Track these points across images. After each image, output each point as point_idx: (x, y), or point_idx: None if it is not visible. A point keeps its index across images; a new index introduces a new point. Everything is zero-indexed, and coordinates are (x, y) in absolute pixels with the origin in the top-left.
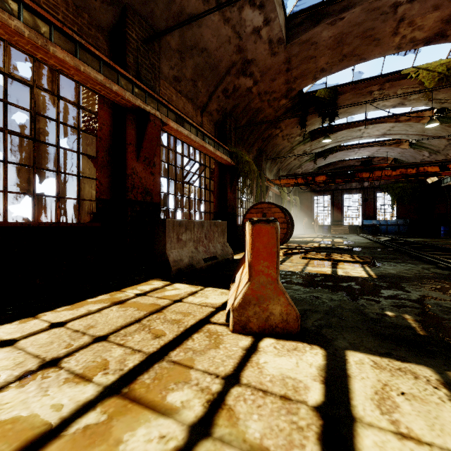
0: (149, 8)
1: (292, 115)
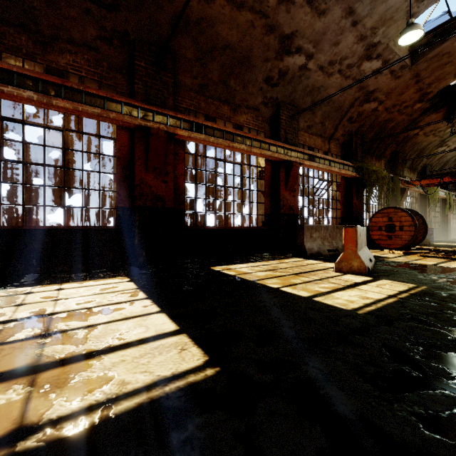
0: (292, 97)
1: (421, 125)
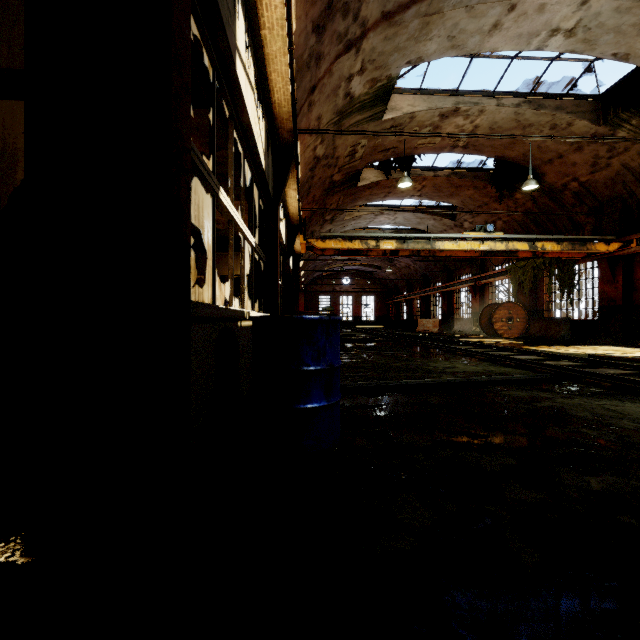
0: None
1: None
